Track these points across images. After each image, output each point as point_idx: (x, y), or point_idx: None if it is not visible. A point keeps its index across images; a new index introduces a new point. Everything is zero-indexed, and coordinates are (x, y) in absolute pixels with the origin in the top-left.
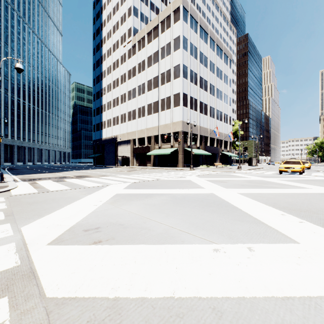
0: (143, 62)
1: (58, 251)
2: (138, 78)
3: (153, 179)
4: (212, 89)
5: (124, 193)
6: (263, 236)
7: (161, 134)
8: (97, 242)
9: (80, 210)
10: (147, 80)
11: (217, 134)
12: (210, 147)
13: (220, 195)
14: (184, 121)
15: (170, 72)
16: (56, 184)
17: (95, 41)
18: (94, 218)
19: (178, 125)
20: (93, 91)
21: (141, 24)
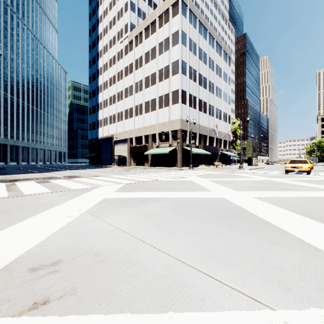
0: (140, 58)
1: None
2: (136, 75)
3: (150, 180)
4: (211, 87)
5: (114, 197)
6: None
7: (159, 132)
8: (40, 305)
9: (44, 225)
10: (144, 77)
11: (217, 133)
12: (209, 146)
13: (233, 200)
14: (183, 119)
15: (169, 68)
16: (37, 186)
17: (91, 38)
18: (59, 241)
19: (177, 123)
20: (89, 89)
21: (138, 19)
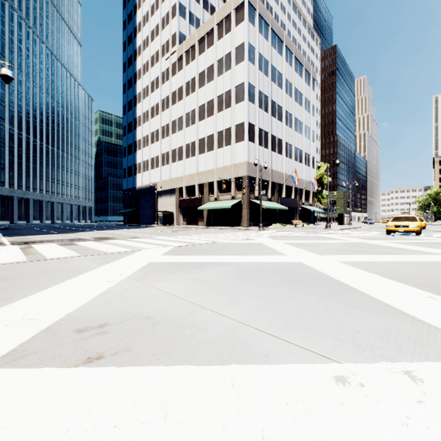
0: (193, 80)
1: (0, 386)
2: (186, 103)
3: (206, 242)
4: (288, 119)
5: (162, 261)
6: (419, 342)
7: (218, 180)
8: (94, 359)
9: (81, 290)
10: (198, 105)
11: (296, 181)
12: (286, 198)
13: (312, 265)
14: (250, 162)
15: (231, 93)
16: (61, 249)
17: (126, 53)
18: (102, 306)
19: (242, 167)
20: (124, 122)
21: (190, 27)
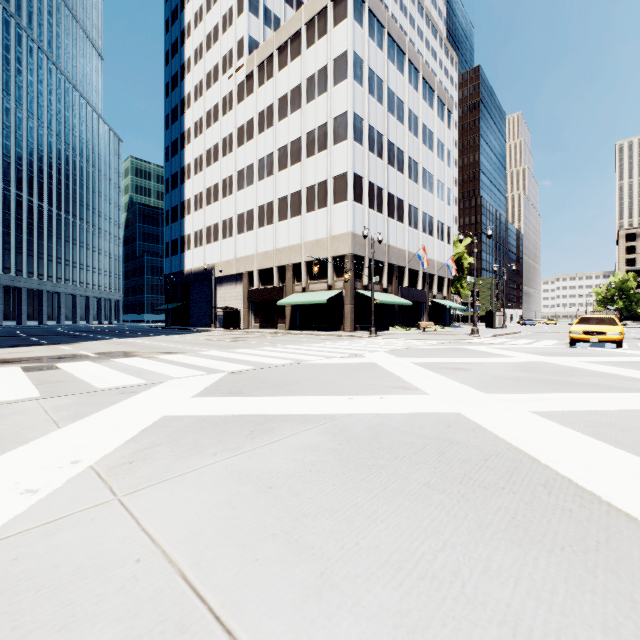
0: (269, 108)
1: None
2: (260, 144)
3: (284, 362)
4: (413, 170)
5: (188, 414)
6: None
7: (308, 261)
8: None
9: None
10: (278, 147)
11: (424, 263)
12: (409, 288)
13: (487, 423)
14: (356, 233)
15: (327, 129)
16: (17, 380)
17: (169, 68)
18: None
19: (344, 241)
20: (166, 173)
21: (265, 30)
